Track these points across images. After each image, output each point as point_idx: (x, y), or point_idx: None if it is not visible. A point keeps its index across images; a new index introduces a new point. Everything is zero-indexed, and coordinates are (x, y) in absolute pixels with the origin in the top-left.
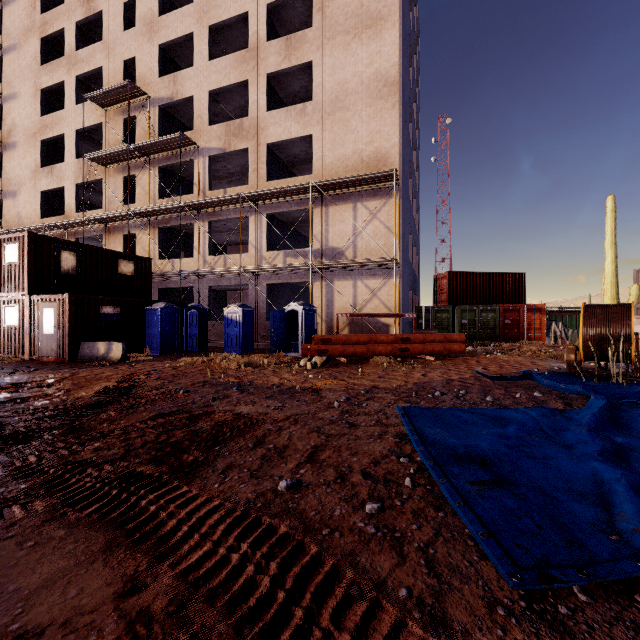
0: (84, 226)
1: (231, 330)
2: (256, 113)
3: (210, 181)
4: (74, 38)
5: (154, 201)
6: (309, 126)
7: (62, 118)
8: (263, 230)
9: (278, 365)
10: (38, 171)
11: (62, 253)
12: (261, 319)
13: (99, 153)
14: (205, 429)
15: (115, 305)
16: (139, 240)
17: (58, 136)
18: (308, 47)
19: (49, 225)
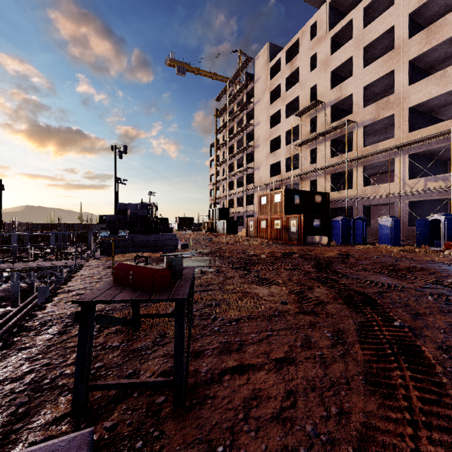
0: (289, 179)
1: (383, 232)
2: (400, 89)
3: (364, 141)
4: (285, 86)
5: (327, 160)
6: (449, 84)
7: (279, 127)
8: (406, 166)
9: (426, 252)
10: (268, 156)
11: (294, 196)
12: (404, 225)
13: (299, 141)
14: (402, 267)
15: (319, 218)
16: (318, 182)
17: (277, 137)
18: (448, 27)
19: (275, 181)
